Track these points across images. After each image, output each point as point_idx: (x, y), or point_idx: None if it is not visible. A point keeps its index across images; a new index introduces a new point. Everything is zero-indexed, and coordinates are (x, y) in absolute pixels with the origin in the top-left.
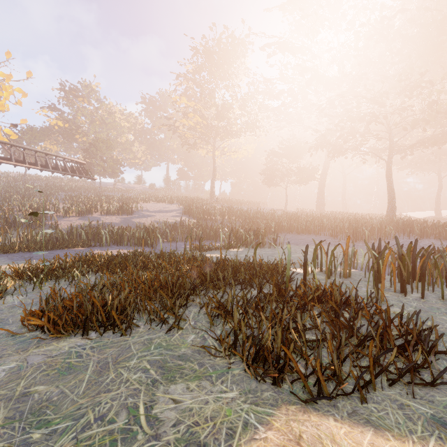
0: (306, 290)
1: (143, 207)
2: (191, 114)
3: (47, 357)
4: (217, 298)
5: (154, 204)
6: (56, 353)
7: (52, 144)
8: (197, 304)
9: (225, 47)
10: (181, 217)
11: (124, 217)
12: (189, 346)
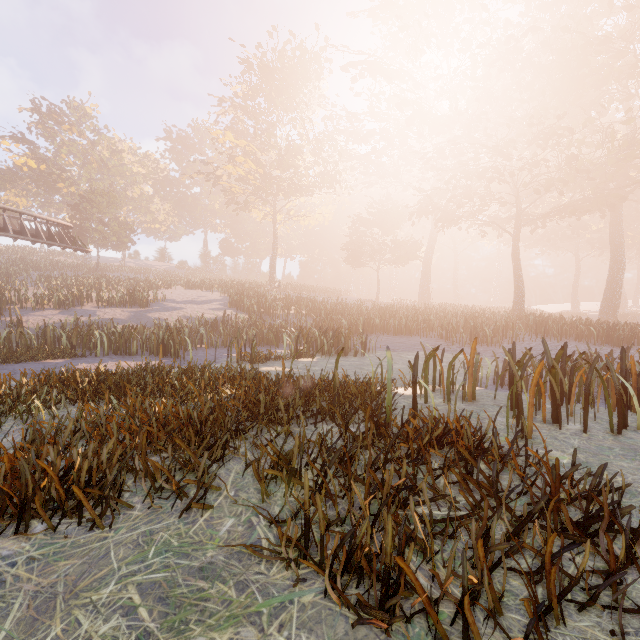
0: (418, 427)
1: (166, 296)
2: (240, 158)
3: None
4: (275, 448)
5: (184, 291)
6: None
7: (19, 196)
8: (242, 456)
9: (291, 62)
10: (224, 311)
11: (135, 310)
12: (222, 545)
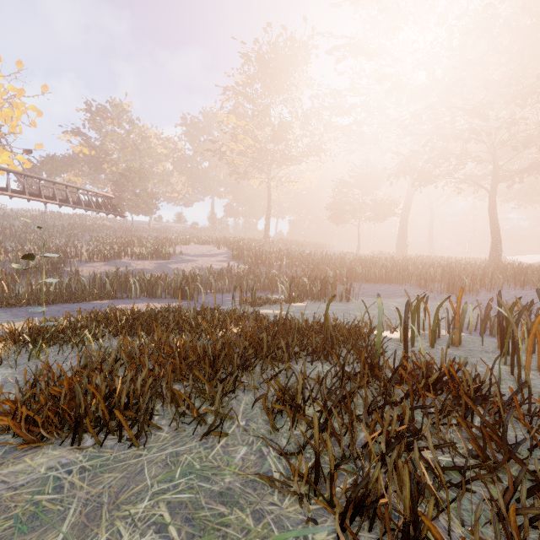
0: (411, 370)
1: (183, 250)
2: (240, 136)
3: (6, 489)
4: (280, 384)
5: (196, 246)
6: (23, 481)
7: (77, 176)
8: (249, 389)
9: (282, 52)
10: (228, 262)
11: (159, 262)
12: (238, 472)
